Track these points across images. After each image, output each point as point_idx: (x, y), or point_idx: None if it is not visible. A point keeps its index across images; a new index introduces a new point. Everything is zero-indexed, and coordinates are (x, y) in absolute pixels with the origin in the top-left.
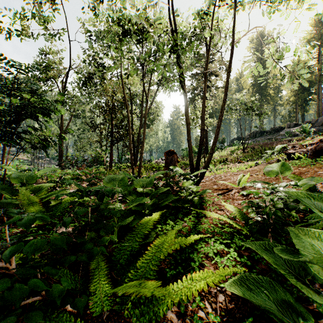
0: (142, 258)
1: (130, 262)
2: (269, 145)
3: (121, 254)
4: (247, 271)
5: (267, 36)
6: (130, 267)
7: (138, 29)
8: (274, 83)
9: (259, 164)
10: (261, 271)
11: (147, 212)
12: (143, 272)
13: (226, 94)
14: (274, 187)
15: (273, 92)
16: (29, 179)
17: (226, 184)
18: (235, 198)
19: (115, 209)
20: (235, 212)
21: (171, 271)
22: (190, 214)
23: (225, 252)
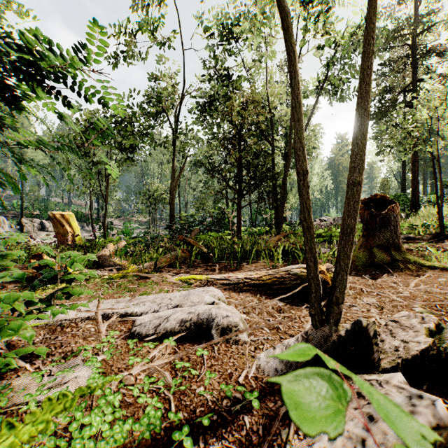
0: None
1: None
2: None
3: None
4: None
5: None
6: None
7: None
8: None
9: None
10: None
11: None
12: None
13: None
14: None
15: None
16: None
17: None
18: None
19: None
20: None
21: None
22: None
23: None
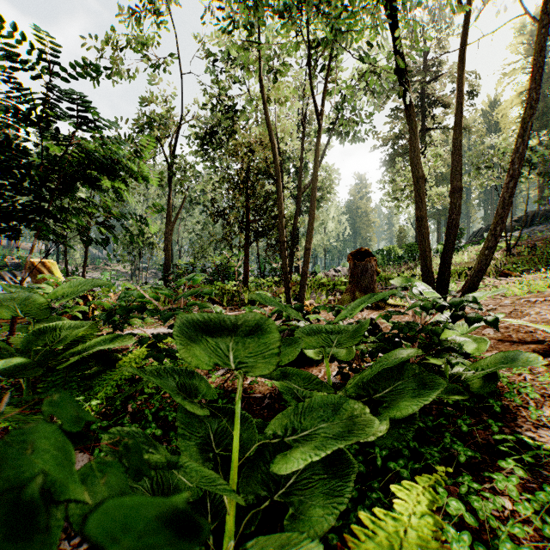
0: None
1: None
2: None
3: None
4: None
5: None
6: None
7: None
8: None
9: None
10: None
11: None
12: None
13: (537, 85)
14: None
15: None
16: (31, 308)
17: (525, 327)
18: None
19: None
20: None
21: None
22: (477, 435)
23: None
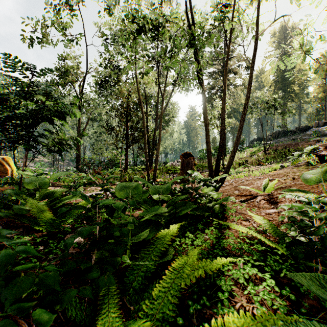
0: (159, 284)
1: (145, 284)
2: (294, 146)
3: (134, 275)
4: (289, 306)
5: (291, 28)
6: (145, 293)
7: (153, 26)
8: (299, 78)
9: (285, 167)
10: (309, 308)
11: (163, 221)
12: (160, 305)
13: (249, 91)
14: (325, 202)
15: (298, 88)
16: (42, 184)
17: (249, 189)
18: (261, 206)
19: (127, 225)
20: (265, 225)
21: (194, 304)
22: (210, 224)
23: (258, 277)
